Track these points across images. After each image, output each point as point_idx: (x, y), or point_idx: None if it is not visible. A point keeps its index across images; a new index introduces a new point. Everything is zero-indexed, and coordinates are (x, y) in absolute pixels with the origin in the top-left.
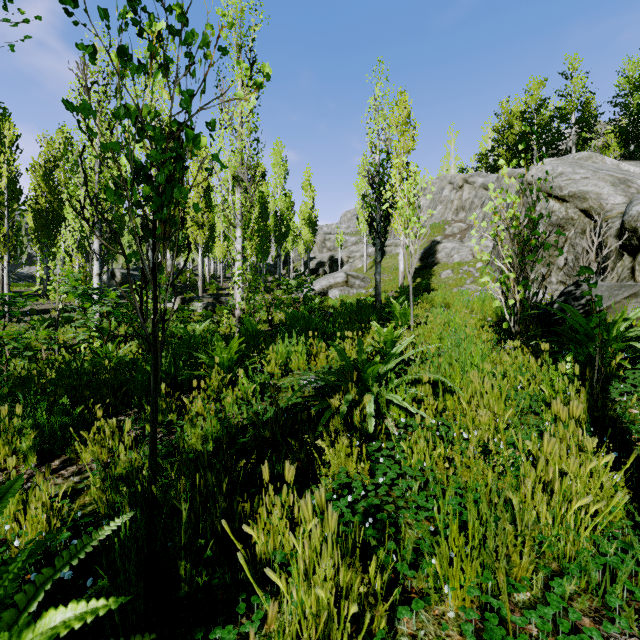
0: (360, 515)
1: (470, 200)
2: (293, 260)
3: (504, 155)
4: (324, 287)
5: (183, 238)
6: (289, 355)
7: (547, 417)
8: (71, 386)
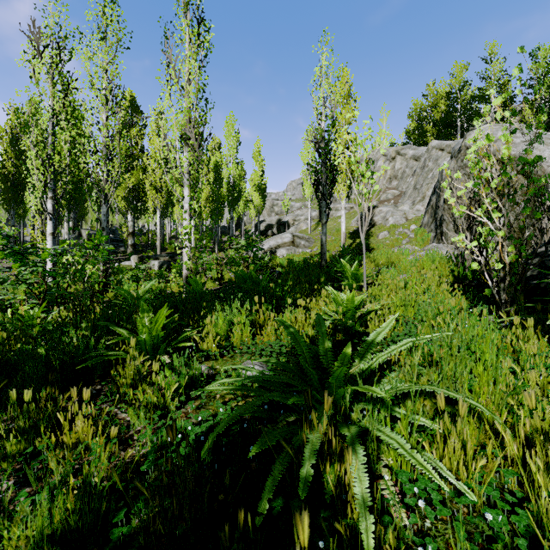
0: None
1: (402, 170)
2: (245, 223)
3: (431, 131)
4: (272, 247)
5: None
6: (231, 327)
7: None
8: None
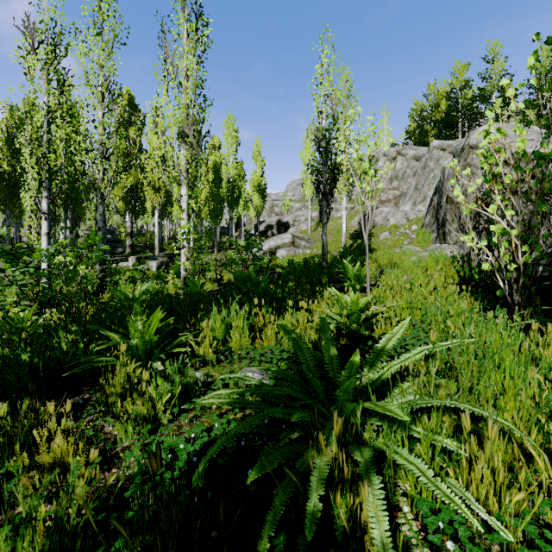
0: None
1: (403, 170)
2: (245, 223)
3: (432, 131)
4: (272, 247)
5: None
6: (229, 331)
7: None
8: None
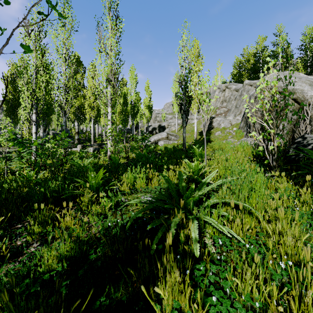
0: None
1: (229, 97)
2: (140, 127)
3: (245, 74)
4: (156, 140)
5: None
6: (135, 179)
7: None
8: None
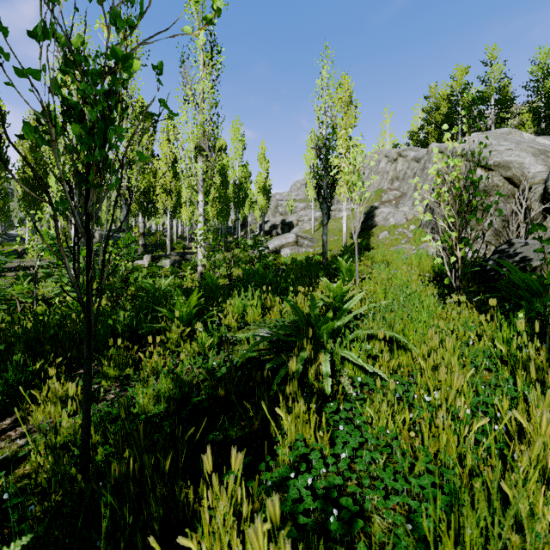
0: (322, 500)
1: (403, 171)
2: (250, 223)
3: (432, 132)
4: (277, 246)
5: (116, 183)
6: (245, 308)
7: (503, 375)
8: (36, 339)
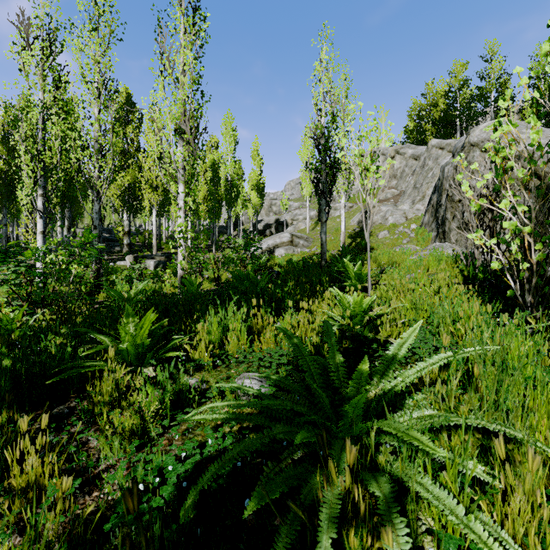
0: None
1: (401, 169)
2: (243, 222)
3: (430, 130)
4: (271, 246)
5: None
6: (226, 333)
7: None
8: None
